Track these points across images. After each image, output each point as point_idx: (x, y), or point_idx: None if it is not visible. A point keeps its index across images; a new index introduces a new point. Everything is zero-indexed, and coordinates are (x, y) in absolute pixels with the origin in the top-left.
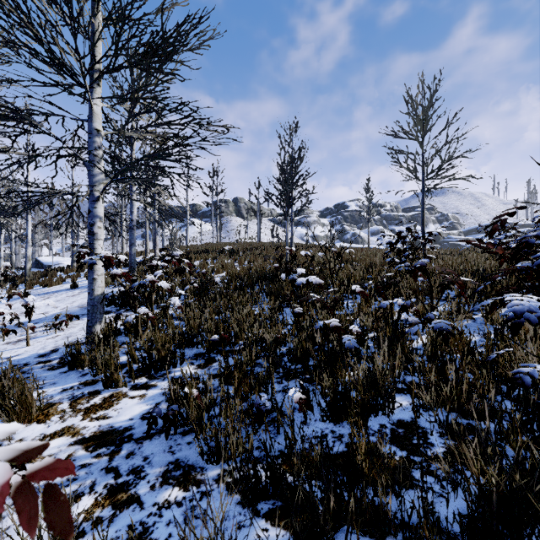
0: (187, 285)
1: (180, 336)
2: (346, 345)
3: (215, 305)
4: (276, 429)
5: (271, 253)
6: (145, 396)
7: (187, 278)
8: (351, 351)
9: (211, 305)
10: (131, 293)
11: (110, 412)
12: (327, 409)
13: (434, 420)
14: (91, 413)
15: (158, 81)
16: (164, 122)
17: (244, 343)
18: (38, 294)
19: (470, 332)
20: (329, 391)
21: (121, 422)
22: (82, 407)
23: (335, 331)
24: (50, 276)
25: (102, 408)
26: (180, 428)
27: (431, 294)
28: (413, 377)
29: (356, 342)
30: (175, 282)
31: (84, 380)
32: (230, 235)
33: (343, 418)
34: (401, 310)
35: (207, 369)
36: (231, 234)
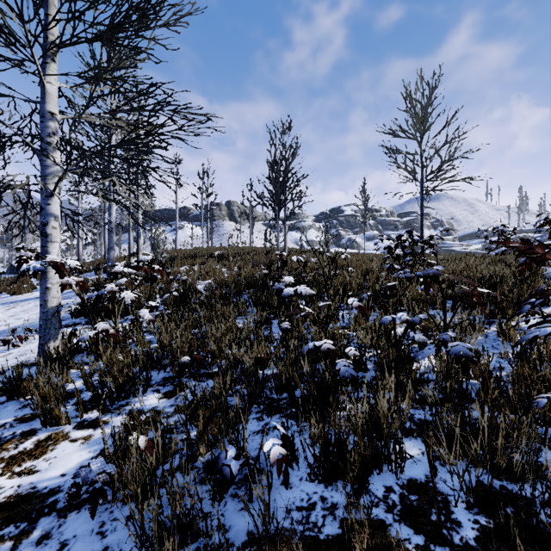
0: (167, 294)
1: (148, 356)
2: (341, 373)
3: (195, 317)
4: (248, 493)
5: (262, 258)
6: (90, 439)
7: (171, 285)
8: (347, 381)
9: (190, 317)
10: (101, 303)
11: (39, 463)
12: (316, 466)
13: (456, 480)
14: (15, 464)
15: (122, 56)
16: (134, 107)
17: (219, 367)
18: (3, 303)
19: (488, 354)
20: (319, 440)
21: (49, 479)
22: (6, 456)
23: (327, 356)
24: (19, 283)
25: (31, 457)
26: (122, 490)
27: (444, 310)
28: (422, 412)
29: (353, 365)
30: (156, 290)
31: (22, 414)
32: (223, 240)
33: (337, 487)
34: (407, 328)
35: (174, 398)
36: (224, 238)
